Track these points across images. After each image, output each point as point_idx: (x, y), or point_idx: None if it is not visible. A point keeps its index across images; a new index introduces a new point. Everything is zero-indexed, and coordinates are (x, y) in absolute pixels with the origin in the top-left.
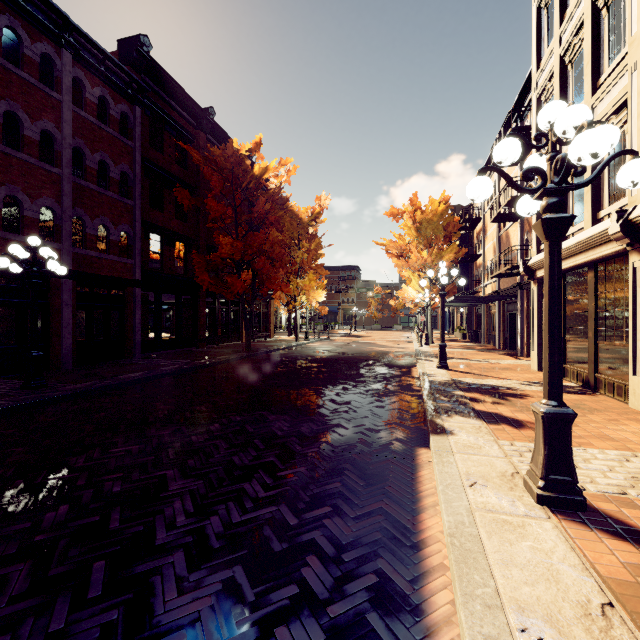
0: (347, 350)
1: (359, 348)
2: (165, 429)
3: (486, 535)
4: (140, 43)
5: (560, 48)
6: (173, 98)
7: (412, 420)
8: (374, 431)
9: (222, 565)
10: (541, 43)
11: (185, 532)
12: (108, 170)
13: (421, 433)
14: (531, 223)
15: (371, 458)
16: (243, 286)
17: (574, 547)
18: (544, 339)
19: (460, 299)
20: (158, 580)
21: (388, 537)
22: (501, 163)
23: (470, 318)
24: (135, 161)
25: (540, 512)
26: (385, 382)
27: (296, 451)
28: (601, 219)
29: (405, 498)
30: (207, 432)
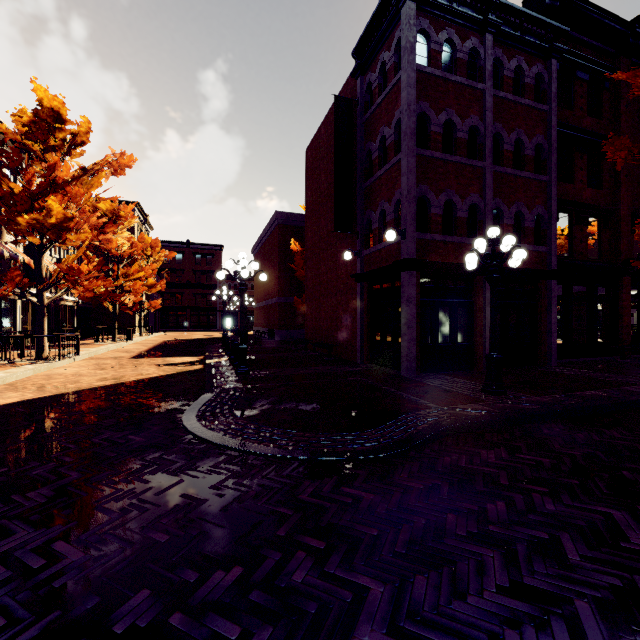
0: None
1: None
2: None
3: None
4: None
5: None
6: (585, 32)
7: None
8: None
9: None
10: None
11: None
12: (521, 148)
13: None
14: None
15: None
16: None
17: None
18: None
19: None
20: None
21: None
22: None
23: None
24: (550, 127)
25: None
26: None
27: None
28: None
29: None
30: None
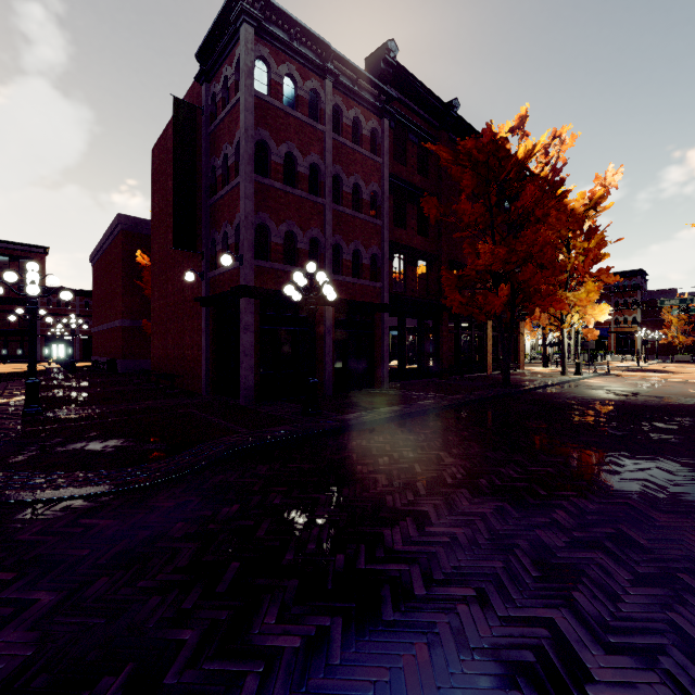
0: (667, 393)
1: (687, 391)
2: (480, 503)
3: None
4: (387, 51)
5: None
6: (415, 102)
7: None
8: None
9: None
10: None
11: None
12: (360, 192)
13: None
14: None
15: None
16: None
17: None
18: None
19: None
20: None
21: None
22: None
23: None
24: (383, 178)
25: None
26: None
27: None
28: None
29: None
30: (556, 526)
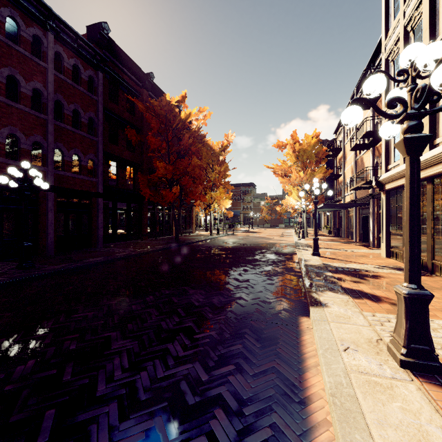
0: (246, 242)
1: (255, 240)
2: (114, 299)
3: (361, 395)
4: (102, 28)
5: (404, 20)
6: (125, 66)
7: (295, 294)
8: (267, 303)
9: (146, 416)
10: (389, 18)
11: (120, 385)
12: (79, 116)
13: (302, 305)
14: (380, 150)
15: (265, 324)
16: (173, 197)
17: (438, 409)
18: (405, 235)
19: (327, 206)
20: (94, 428)
21: (280, 393)
22: (370, 95)
23: (334, 219)
24: (98, 110)
25: (404, 375)
26: (274, 265)
27: (208, 318)
28: (437, 145)
29: (292, 359)
30: (144, 302)
